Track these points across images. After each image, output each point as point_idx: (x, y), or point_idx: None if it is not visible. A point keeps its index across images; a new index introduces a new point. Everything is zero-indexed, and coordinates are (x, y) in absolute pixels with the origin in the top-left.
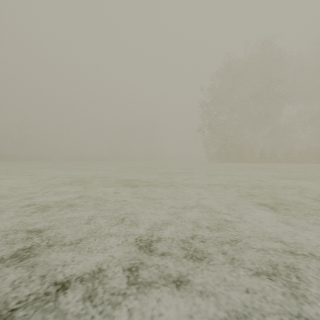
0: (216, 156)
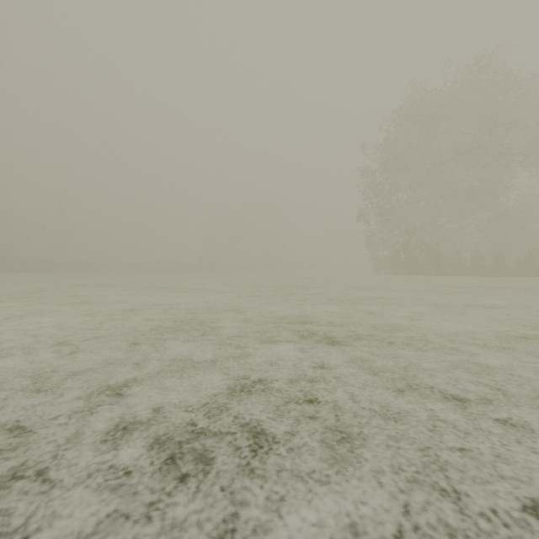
0: (389, 263)
